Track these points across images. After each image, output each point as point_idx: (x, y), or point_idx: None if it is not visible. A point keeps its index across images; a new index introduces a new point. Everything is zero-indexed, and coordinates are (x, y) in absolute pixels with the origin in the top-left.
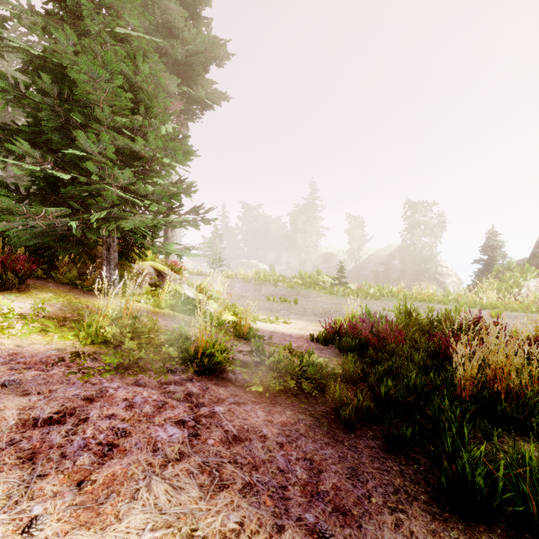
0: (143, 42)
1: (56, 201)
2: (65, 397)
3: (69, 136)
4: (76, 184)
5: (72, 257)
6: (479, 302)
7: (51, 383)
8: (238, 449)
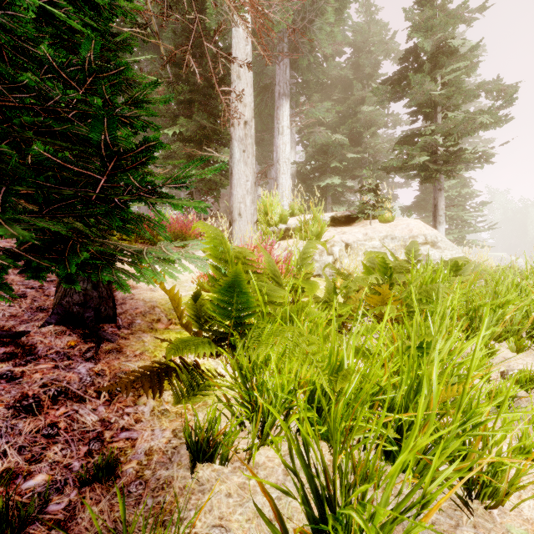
0: None
1: None
2: None
3: None
4: None
5: None
6: None
7: None
8: None
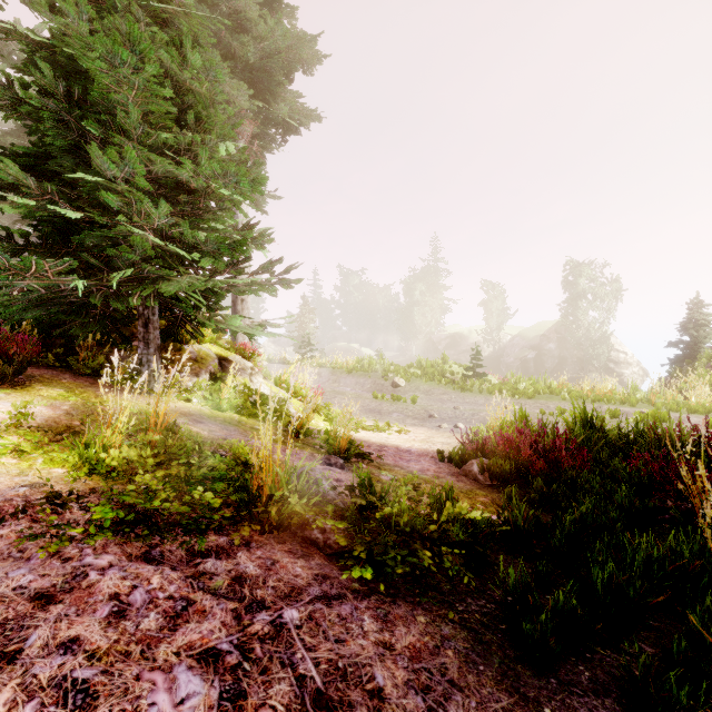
0: (196, 26)
1: (69, 256)
2: None
3: (88, 161)
4: (94, 228)
5: (97, 337)
6: (685, 404)
7: None
8: None
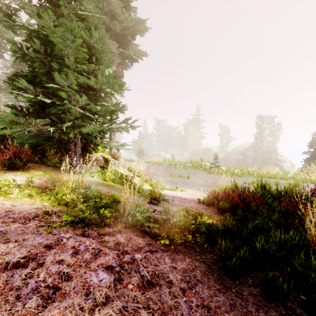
0: (95, 20)
1: (44, 117)
2: (32, 245)
3: (52, 78)
4: (55, 105)
5: (55, 150)
6: (309, 179)
7: (26, 233)
8: (151, 294)
